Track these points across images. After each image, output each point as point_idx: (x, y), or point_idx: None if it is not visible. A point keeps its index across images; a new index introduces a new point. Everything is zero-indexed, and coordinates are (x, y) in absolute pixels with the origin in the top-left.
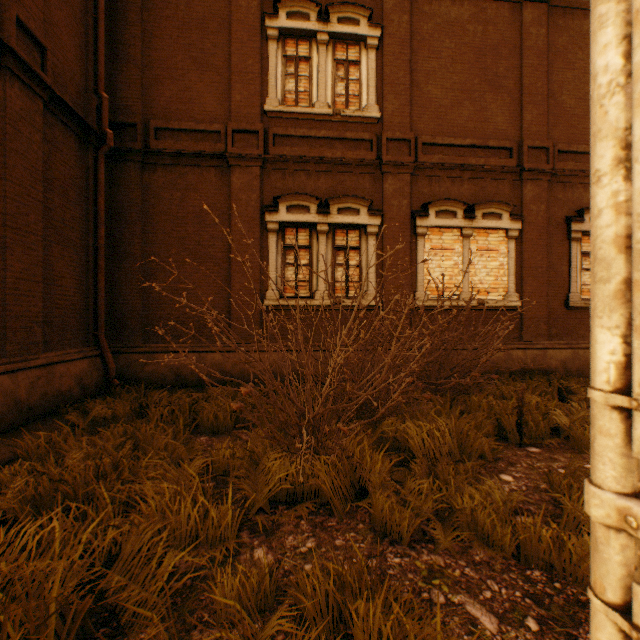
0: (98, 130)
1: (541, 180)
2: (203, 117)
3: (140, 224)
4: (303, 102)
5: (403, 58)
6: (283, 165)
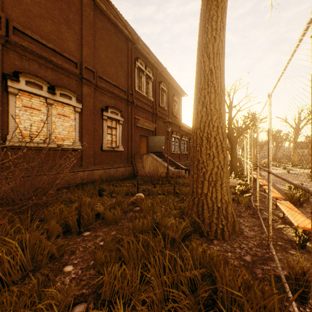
0: None
1: (91, 87)
2: None
3: None
4: None
5: None
6: None
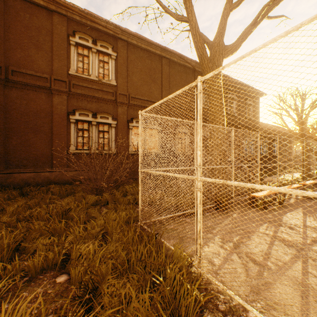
0: None
1: (167, 114)
2: (38, 70)
3: (3, 113)
4: (86, 72)
5: (125, 65)
6: (77, 96)
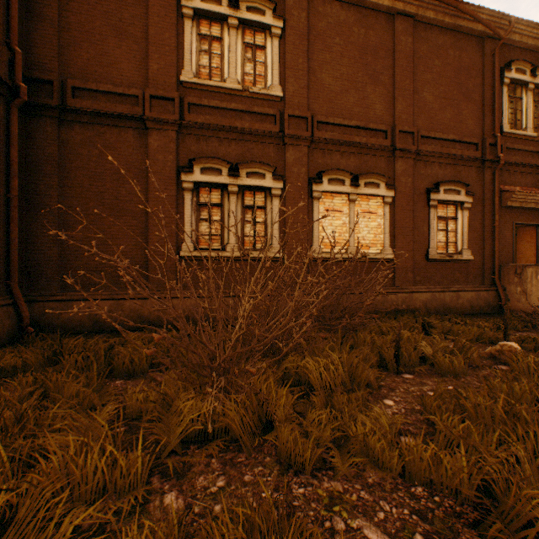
0: (11, 83)
1: (409, 158)
2: (121, 81)
3: (57, 177)
4: (216, 77)
5: (302, 48)
6: (198, 131)
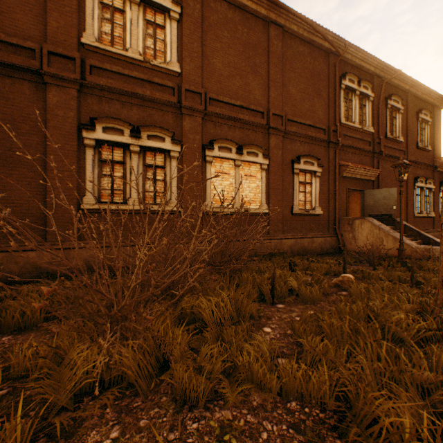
0: None
1: (279, 135)
2: (15, 32)
3: None
4: (118, 45)
5: (197, 34)
6: (100, 92)
